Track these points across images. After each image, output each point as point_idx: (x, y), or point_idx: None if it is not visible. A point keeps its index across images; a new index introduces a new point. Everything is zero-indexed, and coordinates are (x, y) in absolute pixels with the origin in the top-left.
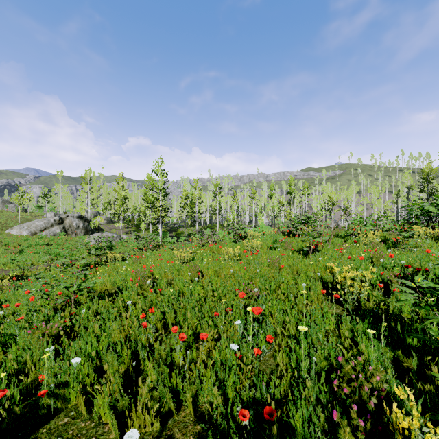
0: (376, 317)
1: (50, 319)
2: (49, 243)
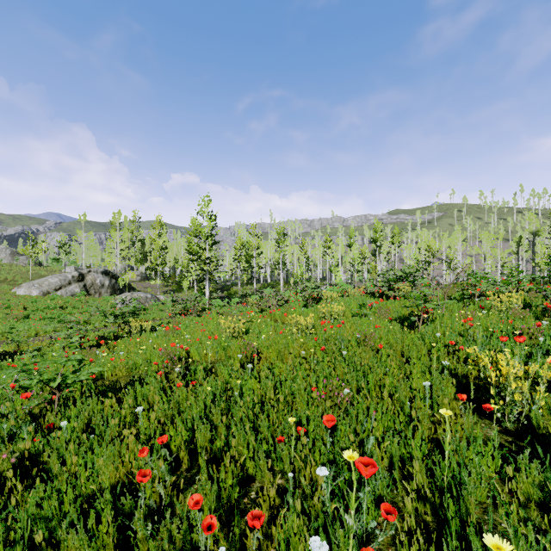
0: None
1: (14, 434)
2: (63, 306)
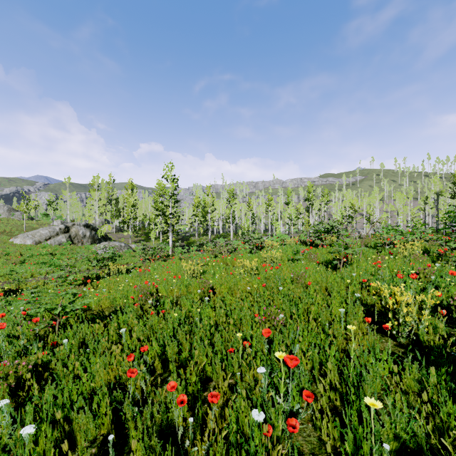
0: (450, 360)
1: (26, 350)
2: (53, 253)
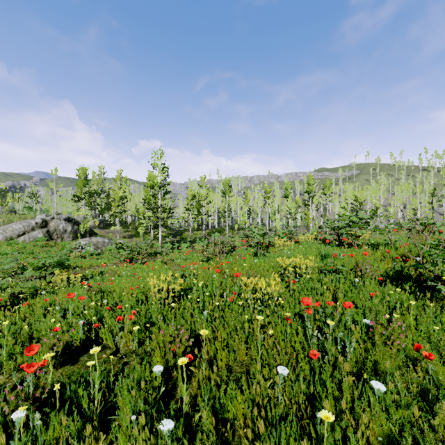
0: None
1: None
2: (21, 251)
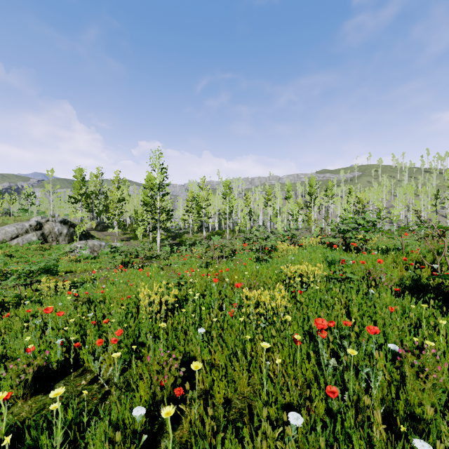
0: None
1: None
2: (13, 255)
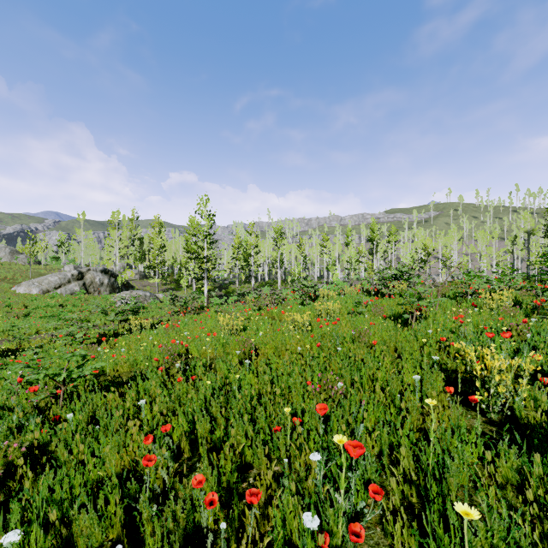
0: None
1: (21, 426)
2: (63, 304)
